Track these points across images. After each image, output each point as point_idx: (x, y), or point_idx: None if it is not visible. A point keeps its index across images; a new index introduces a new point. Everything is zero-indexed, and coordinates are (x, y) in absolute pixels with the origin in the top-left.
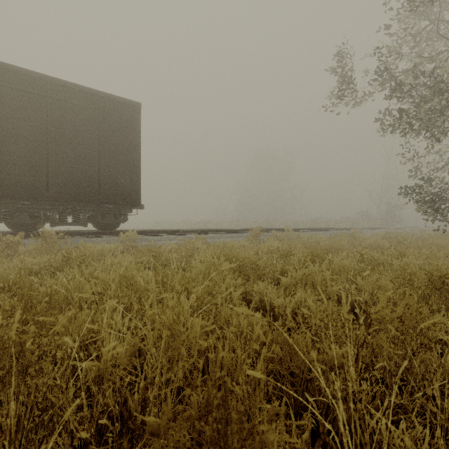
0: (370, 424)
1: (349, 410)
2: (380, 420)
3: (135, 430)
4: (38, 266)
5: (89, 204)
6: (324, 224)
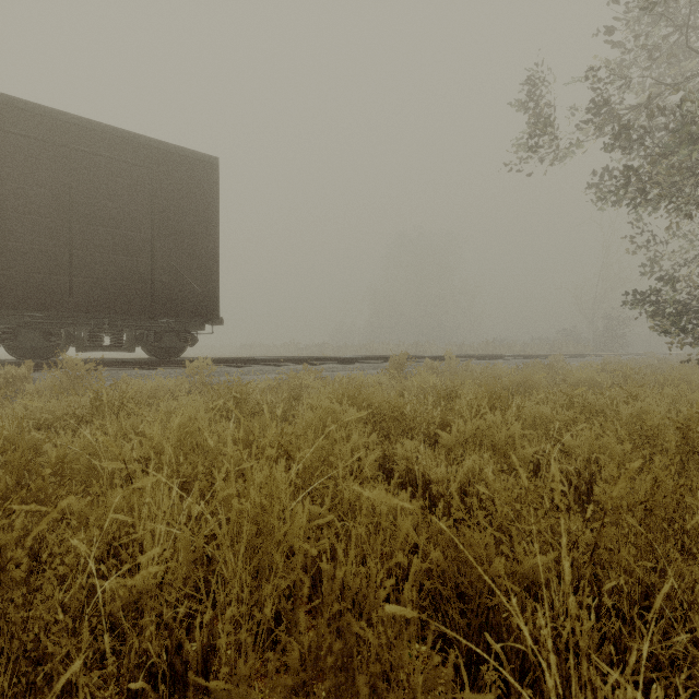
0: (601, 692)
1: (562, 664)
2: (623, 690)
3: (197, 694)
4: (53, 415)
5: (137, 317)
6: (506, 349)
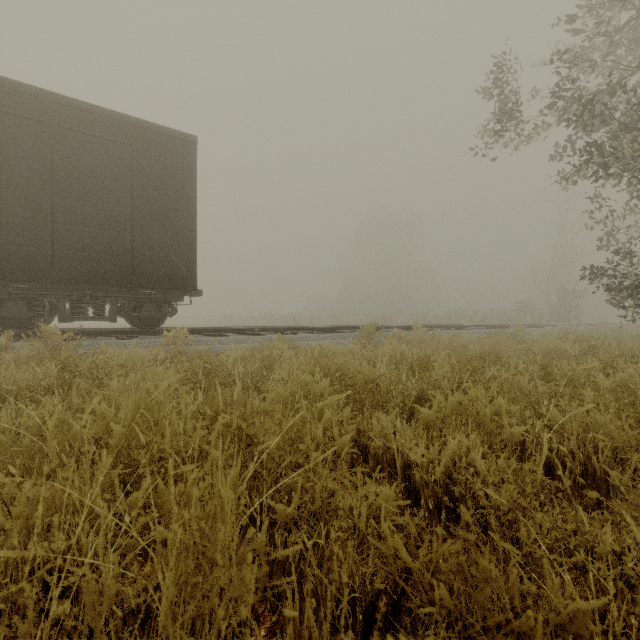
0: None
1: None
2: None
3: None
4: (20, 386)
5: (119, 289)
6: (467, 320)
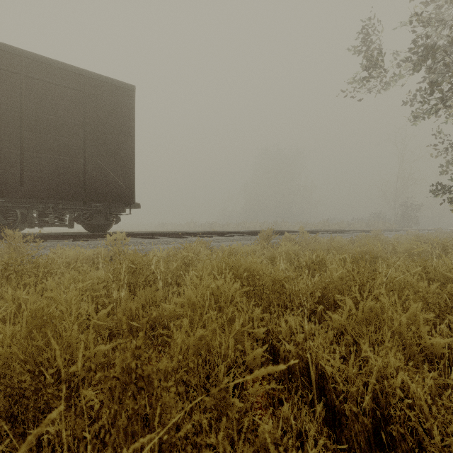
0: None
1: None
2: None
3: None
4: None
5: (76, 202)
6: (336, 226)
